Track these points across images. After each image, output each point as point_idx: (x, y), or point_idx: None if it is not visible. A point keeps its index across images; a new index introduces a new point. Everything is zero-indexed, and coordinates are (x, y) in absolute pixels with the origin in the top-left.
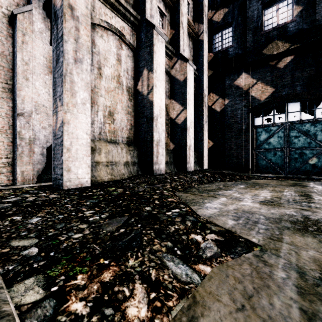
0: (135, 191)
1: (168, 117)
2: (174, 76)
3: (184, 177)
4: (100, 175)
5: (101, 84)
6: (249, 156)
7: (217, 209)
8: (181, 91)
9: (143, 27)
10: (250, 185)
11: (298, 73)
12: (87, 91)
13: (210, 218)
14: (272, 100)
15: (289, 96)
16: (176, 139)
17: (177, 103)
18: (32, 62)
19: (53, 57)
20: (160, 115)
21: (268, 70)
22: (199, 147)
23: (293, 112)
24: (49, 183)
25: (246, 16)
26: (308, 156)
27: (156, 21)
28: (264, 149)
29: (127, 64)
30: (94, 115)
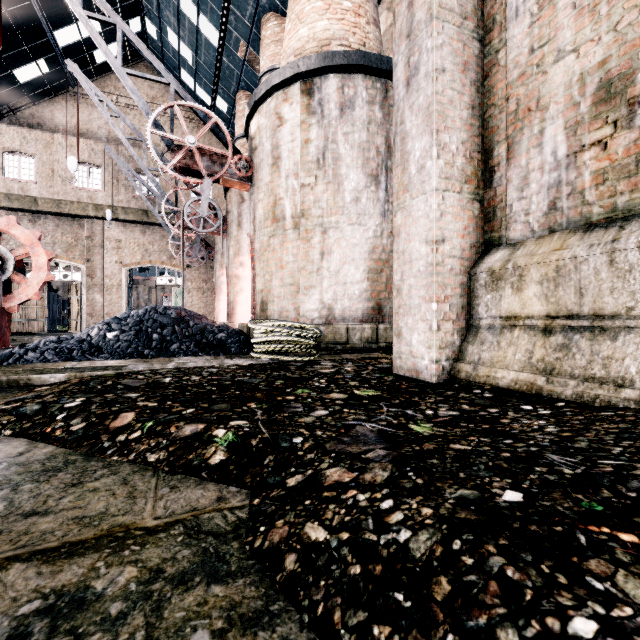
0: (282, 402)
1: None
2: None
3: None
4: (499, 362)
5: (559, 10)
6: None
7: None
8: None
9: None
10: None
11: None
12: (428, 128)
13: None
14: None
15: None
16: None
17: None
18: None
19: None
20: None
21: None
22: None
23: None
24: None
25: None
26: None
27: None
28: None
29: None
30: (530, 155)
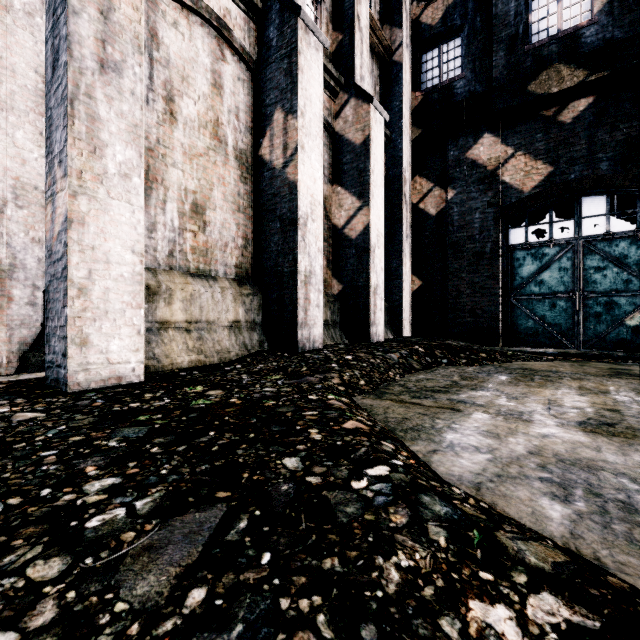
0: (254, 398)
1: (328, 224)
2: (341, 135)
3: (370, 358)
4: (171, 353)
5: (175, 137)
6: (498, 310)
7: (484, 453)
8: (358, 167)
9: (273, 14)
10: (520, 376)
11: (602, 134)
12: (135, 145)
13: (482, 492)
14: (549, 192)
15: (584, 182)
16: (347, 272)
17: (348, 193)
18: (6, 83)
19: (46, 56)
20: (312, 216)
21: (539, 128)
22: (394, 291)
23: (592, 216)
24: (41, 375)
25: (493, 14)
26: (623, 309)
27: (302, 4)
28: (531, 294)
29: (236, 97)
30: (157, 211)
